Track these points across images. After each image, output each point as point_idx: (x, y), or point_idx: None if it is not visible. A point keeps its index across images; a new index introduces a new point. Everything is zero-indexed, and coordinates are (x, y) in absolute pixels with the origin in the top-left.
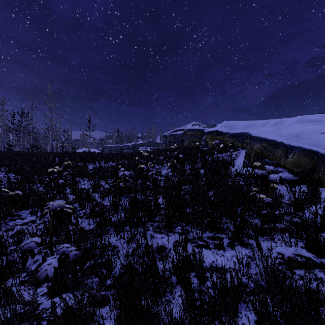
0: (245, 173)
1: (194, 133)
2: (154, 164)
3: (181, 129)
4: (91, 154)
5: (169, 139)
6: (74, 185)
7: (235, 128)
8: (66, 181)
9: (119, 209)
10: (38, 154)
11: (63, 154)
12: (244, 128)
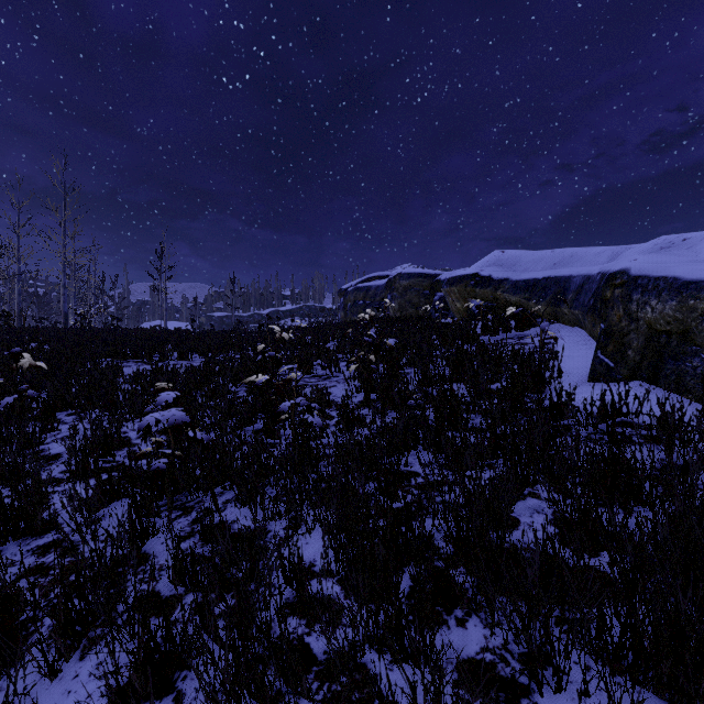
0: (625, 406)
1: (415, 284)
2: (311, 365)
3: (380, 276)
4: (149, 335)
5: (353, 300)
6: (4, 449)
7: (527, 268)
8: (6, 428)
9: (114, 604)
10: (3, 333)
11: (75, 335)
12: (552, 267)
